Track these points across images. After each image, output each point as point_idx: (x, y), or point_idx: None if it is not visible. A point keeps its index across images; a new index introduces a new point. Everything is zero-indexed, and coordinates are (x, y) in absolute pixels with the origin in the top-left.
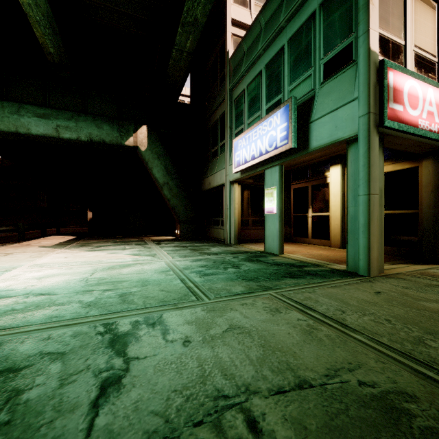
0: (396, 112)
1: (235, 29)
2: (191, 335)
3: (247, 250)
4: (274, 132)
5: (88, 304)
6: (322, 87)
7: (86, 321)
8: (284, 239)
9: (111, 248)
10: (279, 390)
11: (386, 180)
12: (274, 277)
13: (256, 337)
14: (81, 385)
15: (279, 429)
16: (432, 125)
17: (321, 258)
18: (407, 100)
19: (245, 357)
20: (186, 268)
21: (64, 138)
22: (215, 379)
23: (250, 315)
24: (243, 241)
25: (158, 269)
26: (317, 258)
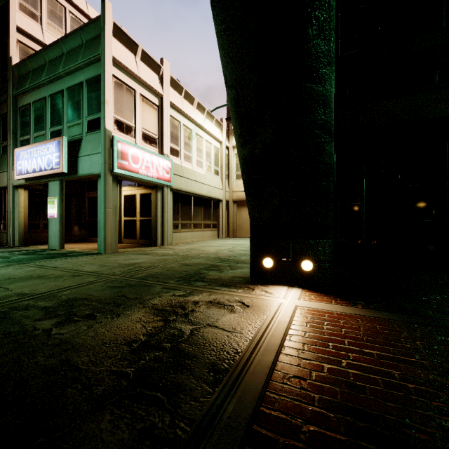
0: (123, 165)
1: (22, 36)
2: None
3: (30, 249)
4: (51, 156)
5: None
6: (87, 136)
7: None
8: (79, 240)
9: None
10: None
11: (142, 198)
12: (36, 259)
13: None
14: None
15: None
16: (149, 173)
17: (91, 249)
18: (131, 159)
19: None
20: None
21: None
22: None
23: None
24: (32, 243)
25: None
26: (88, 249)
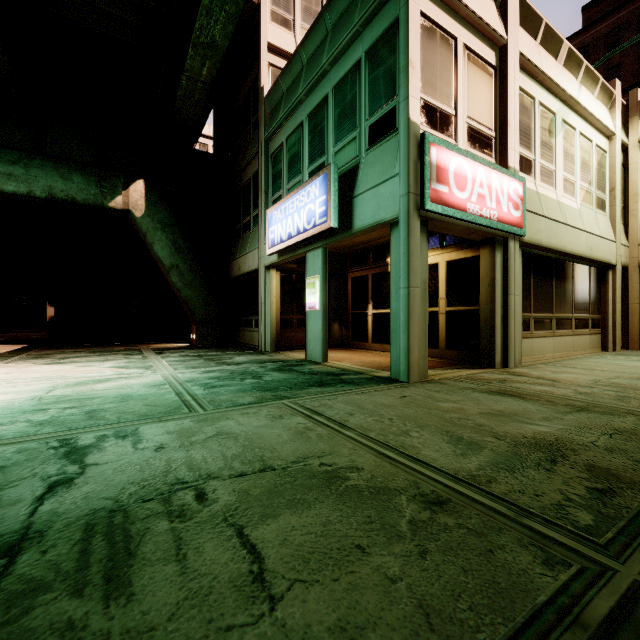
0: (439, 193)
1: (274, 57)
2: (168, 442)
3: (284, 359)
4: (312, 206)
5: (39, 423)
6: (367, 155)
7: (35, 438)
8: (339, 345)
9: (84, 360)
10: (240, 475)
11: (450, 270)
12: (298, 386)
13: (241, 440)
14: (25, 487)
15: (224, 497)
16: (483, 210)
17: (370, 366)
18: (453, 180)
19: (220, 455)
20: (189, 381)
21: (5, 192)
22: (179, 472)
23: (246, 423)
24: (284, 347)
25: (149, 383)
26: (366, 366)
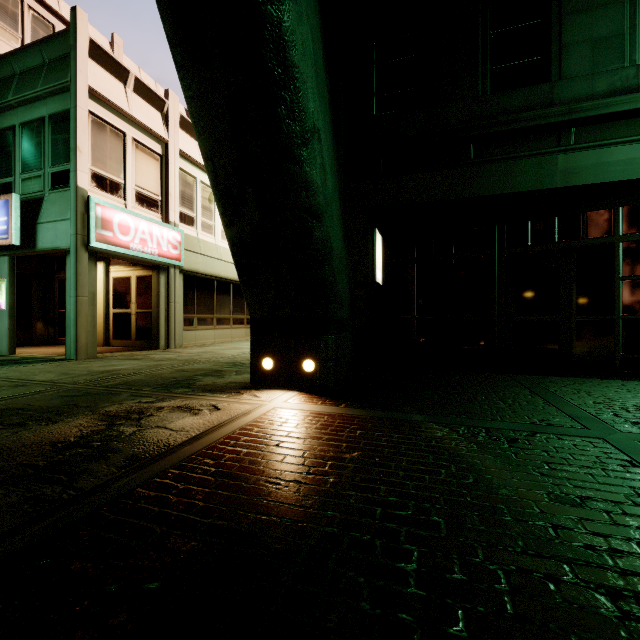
0: (105, 236)
1: None
2: None
3: None
4: None
5: None
6: (50, 194)
7: None
8: (45, 342)
9: None
10: None
11: (139, 282)
12: None
13: None
14: None
15: None
16: (146, 249)
17: (58, 354)
18: (117, 229)
19: None
20: None
21: None
22: None
23: None
24: None
25: None
26: (54, 354)
